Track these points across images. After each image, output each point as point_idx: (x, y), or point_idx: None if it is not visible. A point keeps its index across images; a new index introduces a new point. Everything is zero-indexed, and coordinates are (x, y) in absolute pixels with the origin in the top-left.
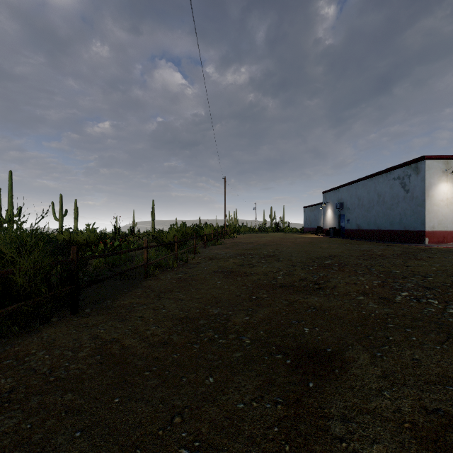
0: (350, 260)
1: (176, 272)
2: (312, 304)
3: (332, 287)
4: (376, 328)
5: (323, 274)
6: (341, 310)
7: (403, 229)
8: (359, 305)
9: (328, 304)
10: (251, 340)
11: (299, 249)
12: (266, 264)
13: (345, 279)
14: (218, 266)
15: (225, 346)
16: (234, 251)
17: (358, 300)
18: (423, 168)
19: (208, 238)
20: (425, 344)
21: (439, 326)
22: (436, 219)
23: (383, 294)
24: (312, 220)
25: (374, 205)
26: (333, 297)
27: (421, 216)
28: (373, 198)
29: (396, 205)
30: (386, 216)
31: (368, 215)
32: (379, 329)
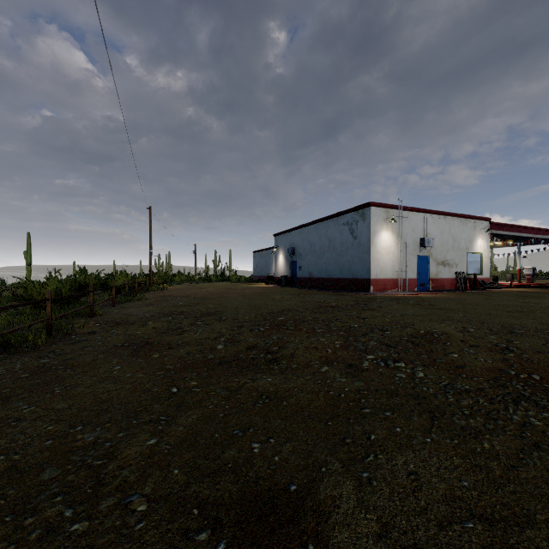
0: (306, 315)
1: (40, 355)
2: (264, 389)
3: (289, 357)
4: (351, 418)
5: (278, 338)
6: (304, 394)
7: (352, 277)
8: (325, 381)
9: (285, 385)
10: (150, 502)
11: (248, 303)
12: (203, 327)
13: (303, 343)
14: (126, 336)
15: (81, 544)
16: (159, 309)
17: (322, 373)
18: (369, 215)
19: (122, 291)
20: (413, 438)
21: (418, 402)
22: (379, 266)
23: (349, 359)
24: (263, 267)
25: (325, 251)
26: (292, 373)
27: (367, 263)
28: (324, 244)
29: (346, 252)
30: (337, 264)
31: (320, 262)
32: (354, 421)
